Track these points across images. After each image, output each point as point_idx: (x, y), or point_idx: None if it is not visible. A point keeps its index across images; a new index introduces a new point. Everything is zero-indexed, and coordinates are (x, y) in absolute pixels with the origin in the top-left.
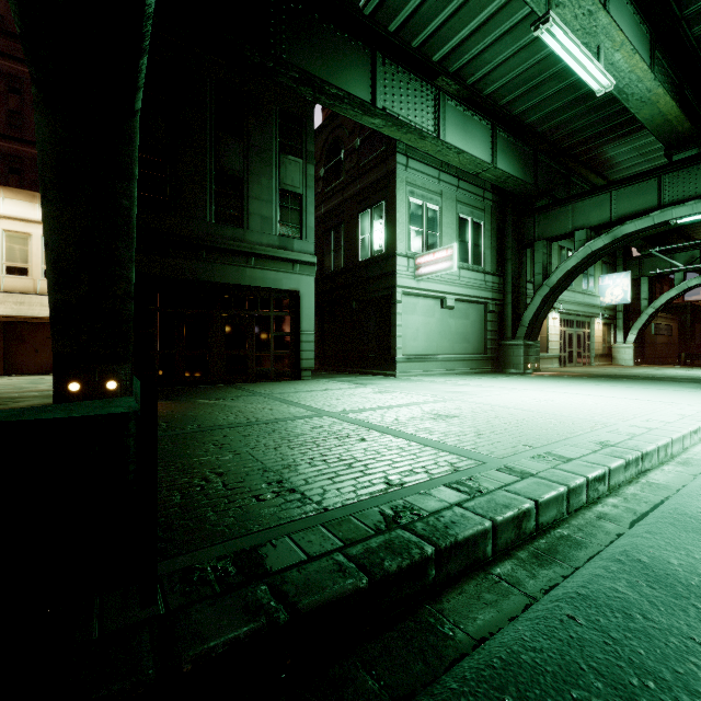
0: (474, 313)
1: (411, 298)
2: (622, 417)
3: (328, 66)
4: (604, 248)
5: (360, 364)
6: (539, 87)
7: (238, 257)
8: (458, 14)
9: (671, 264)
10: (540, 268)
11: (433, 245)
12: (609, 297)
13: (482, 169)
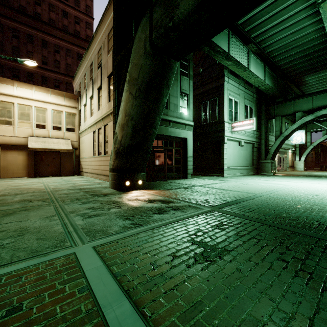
0: (249, 148)
1: (228, 141)
2: None
3: (214, 38)
4: (310, 120)
5: (202, 171)
6: (290, 50)
7: (166, 122)
8: (270, 18)
9: (320, 127)
10: (278, 128)
11: (236, 118)
12: (295, 141)
13: (261, 84)
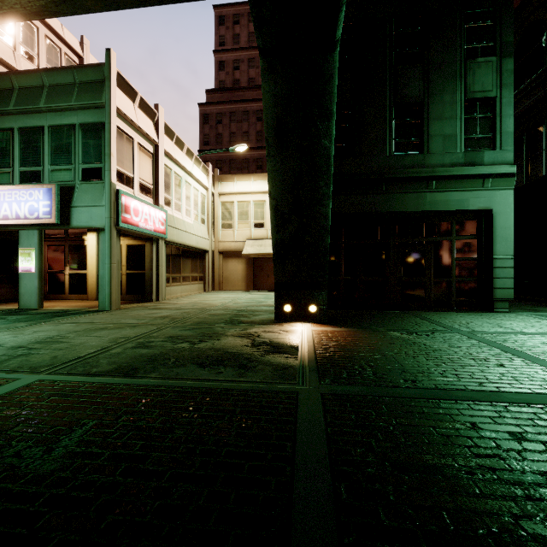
0: None
1: None
2: None
3: None
4: None
5: None
6: None
7: (417, 184)
8: None
9: None
10: None
11: None
12: None
13: None
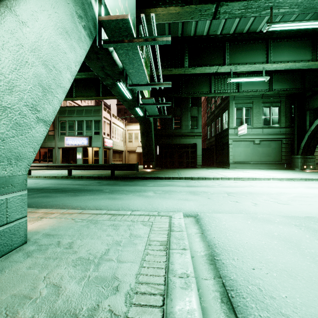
0: (274, 145)
1: (237, 142)
2: (233, 176)
3: (195, 87)
4: None
5: (223, 164)
6: None
7: (179, 137)
8: None
9: None
10: (308, 123)
11: (247, 122)
12: None
13: (263, 93)
